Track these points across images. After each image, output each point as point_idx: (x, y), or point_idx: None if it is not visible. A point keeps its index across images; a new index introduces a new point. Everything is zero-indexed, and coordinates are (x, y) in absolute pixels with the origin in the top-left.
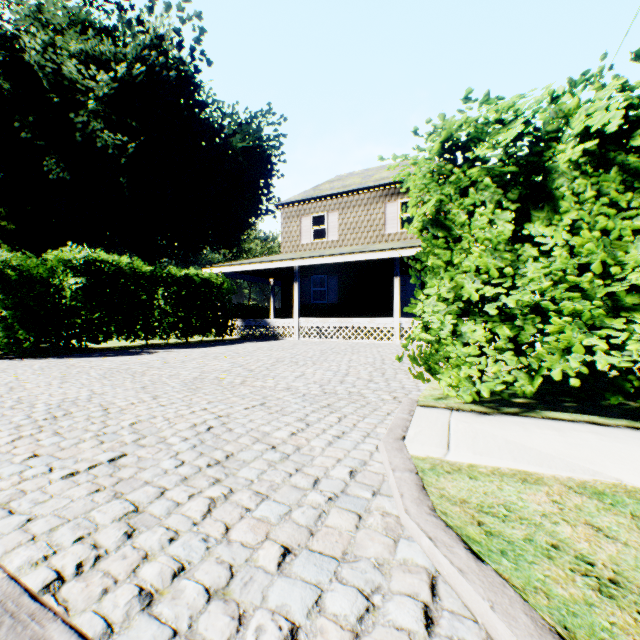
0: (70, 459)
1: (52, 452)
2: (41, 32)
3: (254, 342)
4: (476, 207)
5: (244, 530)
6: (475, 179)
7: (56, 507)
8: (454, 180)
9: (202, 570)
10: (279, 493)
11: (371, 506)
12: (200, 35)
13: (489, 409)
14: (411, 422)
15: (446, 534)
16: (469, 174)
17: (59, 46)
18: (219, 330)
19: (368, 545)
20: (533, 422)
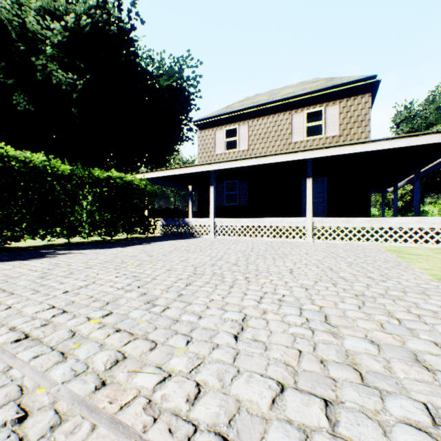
0: None
1: None
2: None
3: (173, 240)
4: None
5: None
6: None
7: None
8: None
9: None
10: None
11: None
12: None
13: None
14: None
15: None
16: None
17: (25, 7)
18: (142, 229)
19: None
20: None
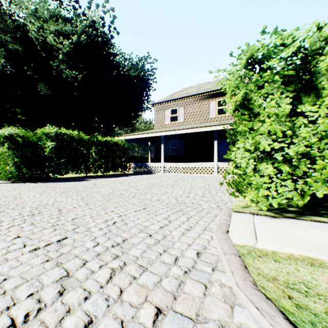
0: (36, 239)
1: (27, 235)
2: (37, 22)
3: (140, 175)
4: (264, 98)
5: (131, 293)
6: (267, 80)
7: (22, 271)
8: (254, 81)
9: (103, 324)
10: (153, 267)
11: (212, 279)
12: (113, 19)
13: (276, 214)
14: (230, 221)
15: (268, 305)
16: (263, 77)
17: (45, 28)
18: (122, 169)
19: (213, 309)
20: (306, 223)
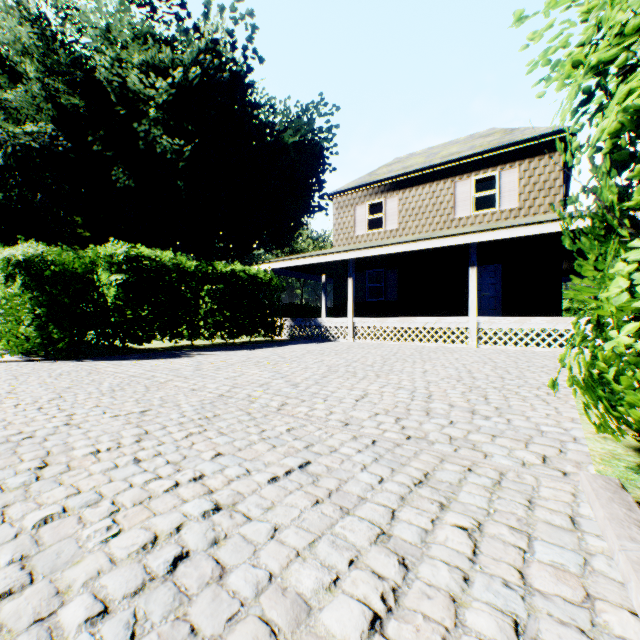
0: None
1: None
2: (109, 50)
3: (304, 344)
4: None
5: None
6: None
7: None
8: None
9: None
10: None
11: None
12: (252, 33)
13: None
14: None
15: None
16: None
17: (125, 62)
18: (267, 330)
19: None
20: None
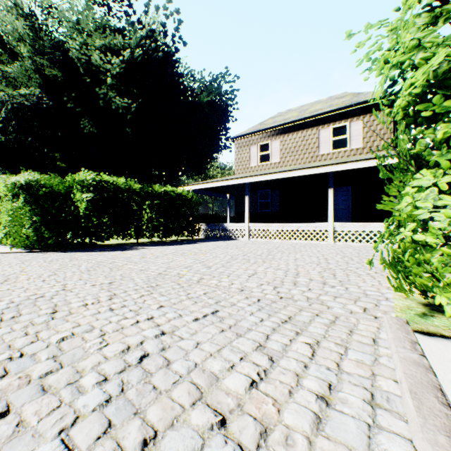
0: None
1: None
2: (79, 37)
3: (214, 241)
4: None
5: None
6: None
7: None
8: None
9: None
10: None
11: None
12: (178, 25)
13: None
14: (436, 374)
15: None
16: None
17: (90, 45)
18: (189, 232)
19: None
20: None
